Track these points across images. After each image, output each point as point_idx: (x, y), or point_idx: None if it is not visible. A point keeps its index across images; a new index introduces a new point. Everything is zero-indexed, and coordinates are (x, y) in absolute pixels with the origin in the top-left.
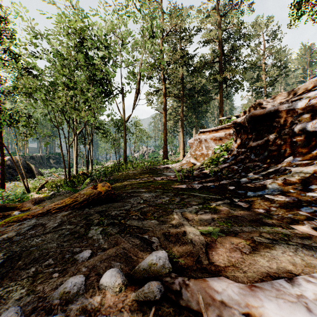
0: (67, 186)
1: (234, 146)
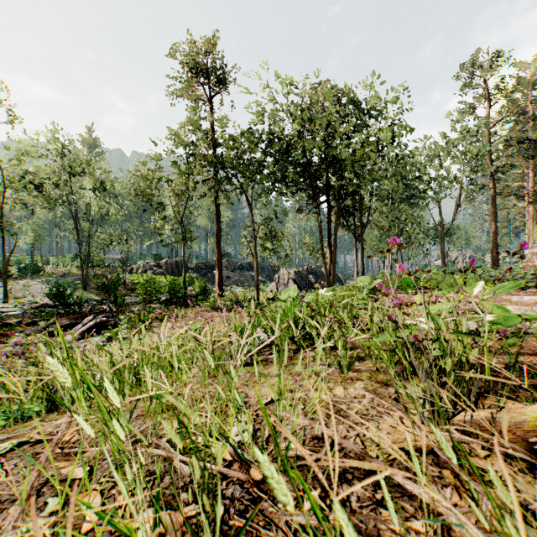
0: None
1: None
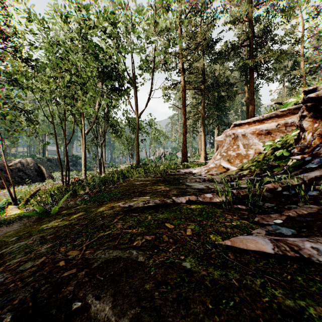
0: (52, 200)
1: (309, 139)
